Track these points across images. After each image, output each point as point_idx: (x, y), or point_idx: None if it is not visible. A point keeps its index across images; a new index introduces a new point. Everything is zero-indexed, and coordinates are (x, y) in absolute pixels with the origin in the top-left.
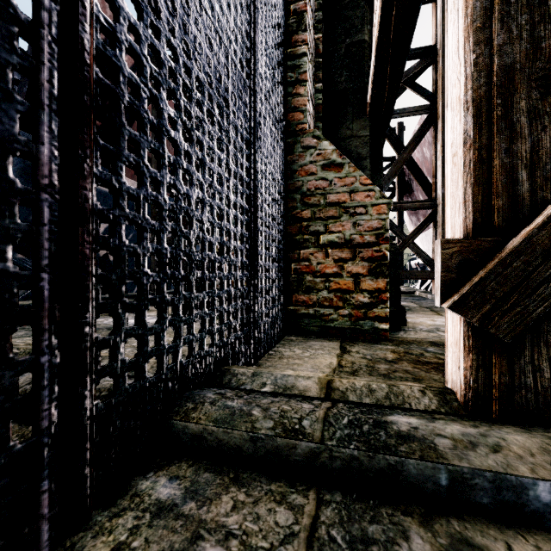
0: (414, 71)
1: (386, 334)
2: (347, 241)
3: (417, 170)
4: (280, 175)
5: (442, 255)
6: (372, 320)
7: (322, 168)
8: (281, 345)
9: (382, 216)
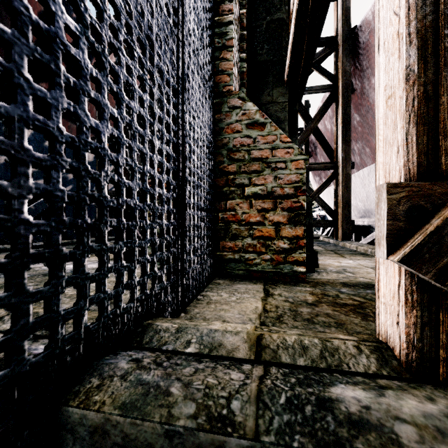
0: (320, 56)
1: (304, 276)
2: (269, 193)
3: (321, 137)
4: (208, 130)
5: (389, 200)
6: (291, 264)
7: (246, 126)
8: (210, 289)
9: (300, 171)
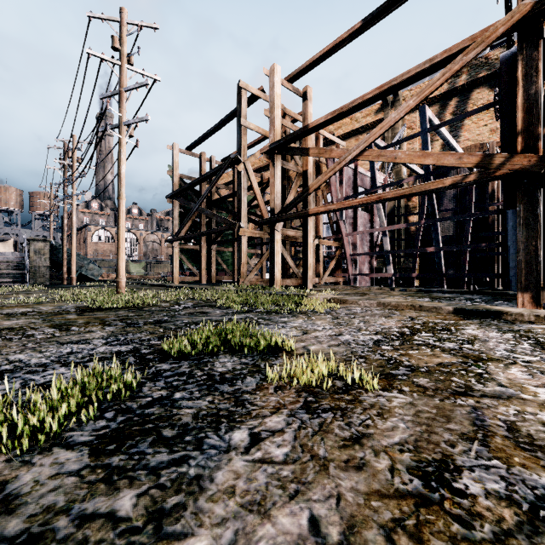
0: None
1: None
2: None
3: None
4: None
5: None
6: None
7: None
8: None
9: None
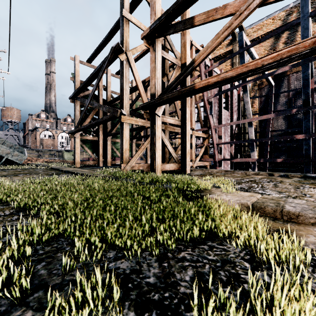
0: None
1: None
2: None
3: None
4: None
5: None
6: None
7: None
8: None
9: None
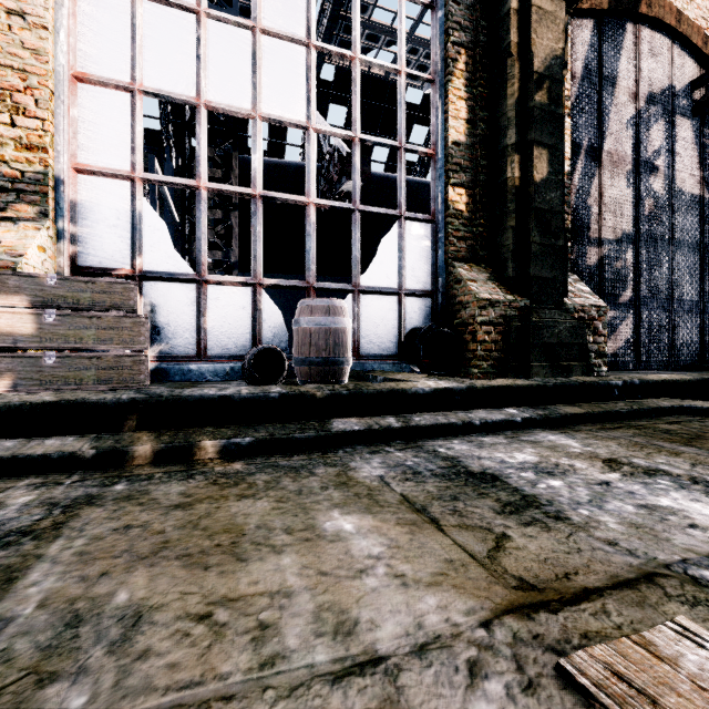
0: None
1: None
2: None
3: None
4: None
5: None
6: None
7: None
8: None
9: None
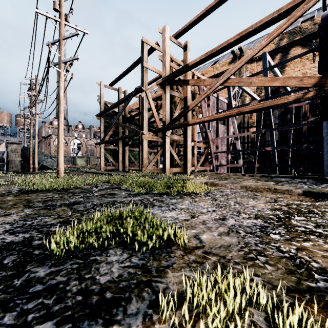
0: None
1: None
2: None
3: None
4: None
5: None
6: None
7: None
8: None
9: None
